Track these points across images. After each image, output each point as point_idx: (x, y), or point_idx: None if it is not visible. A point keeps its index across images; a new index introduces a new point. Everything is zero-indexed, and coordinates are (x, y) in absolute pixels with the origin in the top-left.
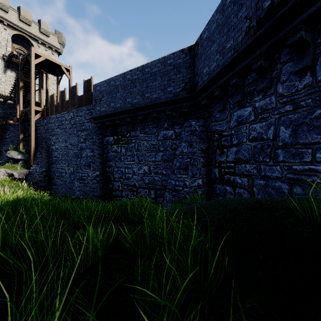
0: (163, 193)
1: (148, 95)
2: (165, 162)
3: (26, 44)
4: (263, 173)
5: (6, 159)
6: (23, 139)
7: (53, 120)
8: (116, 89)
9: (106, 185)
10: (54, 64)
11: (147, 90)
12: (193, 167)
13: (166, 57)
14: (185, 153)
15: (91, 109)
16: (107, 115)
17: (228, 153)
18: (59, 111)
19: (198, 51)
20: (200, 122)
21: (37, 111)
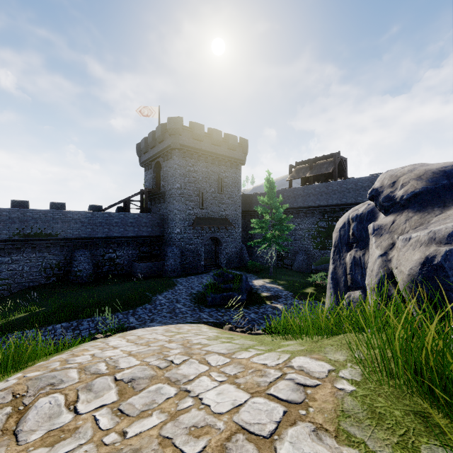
0: None
1: None
2: None
3: None
4: (17, 282)
5: None
6: None
7: None
8: None
9: None
10: None
11: None
12: None
13: None
14: None
15: None
16: None
17: None
18: None
19: None
20: None
21: None
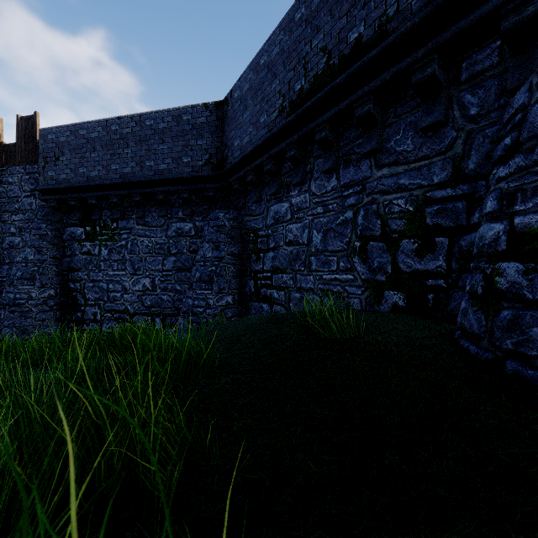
0: (177, 320)
1: (150, 164)
2: (180, 271)
3: None
4: (299, 285)
5: None
6: None
7: None
8: (90, 144)
9: (68, 314)
10: None
11: (149, 156)
12: (220, 279)
13: (181, 110)
14: (209, 259)
15: (34, 173)
16: (72, 188)
17: (265, 259)
18: None
19: (228, 113)
20: (231, 214)
21: None
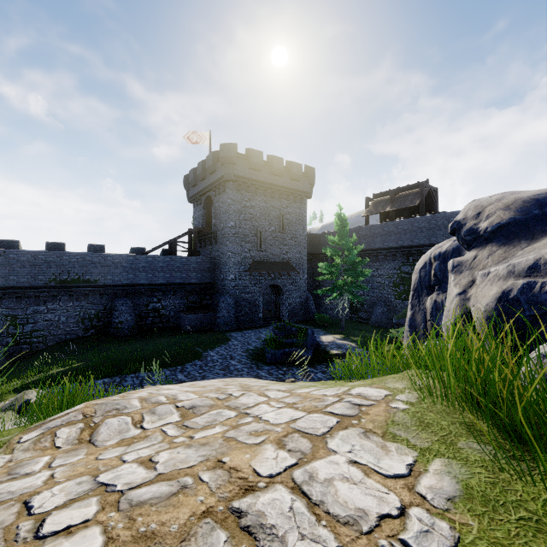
0: None
1: None
2: None
3: None
4: (53, 334)
5: None
6: None
7: None
8: None
9: None
10: None
11: None
12: None
13: None
14: None
15: None
16: None
17: (25, 327)
18: None
19: None
20: None
21: None
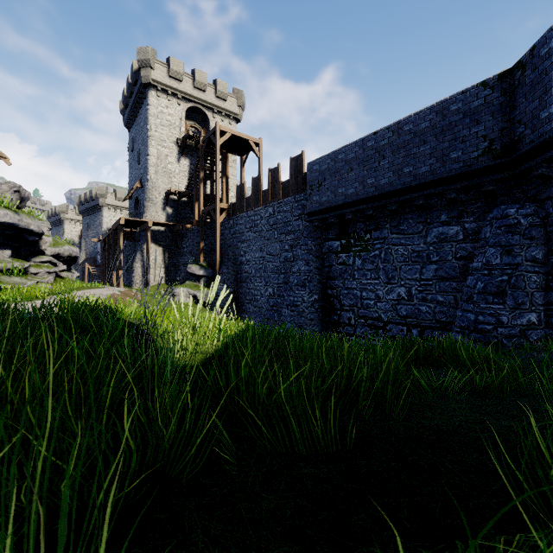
0: (438, 334)
1: (409, 170)
2: (442, 281)
3: (199, 118)
4: None
5: (184, 275)
6: (203, 249)
7: (242, 220)
8: (347, 165)
9: (327, 316)
10: (240, 140)
11: (408, 161)
12: (517, 291)
13: (448, 101)
14: (497, 266)
15: (301, 200)
16: (332, 207)
17: None
18: (252, 207)
19: (523, 80)
20: (527, 208)
21: (222, 209)
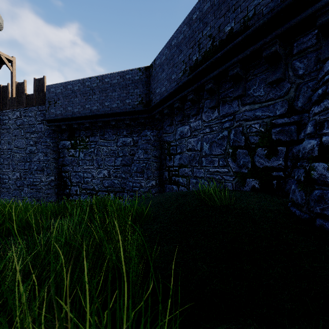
0: (122, 195)
1: (107, 104)
2: (124, 166)
3: None
4: (195, 174)
5: None
6: None
7: None
8: (73, 93)
9: (61, 191)
10: None
11: (107, 99)
12: (148, 171)
13: (125, 72)
14: (142, 159)
15: (43, 110)
16: (64, 118)
17: (175, 159)
18: (0, 108)
19: (152, 73)
20: (154, 132)
21: None
